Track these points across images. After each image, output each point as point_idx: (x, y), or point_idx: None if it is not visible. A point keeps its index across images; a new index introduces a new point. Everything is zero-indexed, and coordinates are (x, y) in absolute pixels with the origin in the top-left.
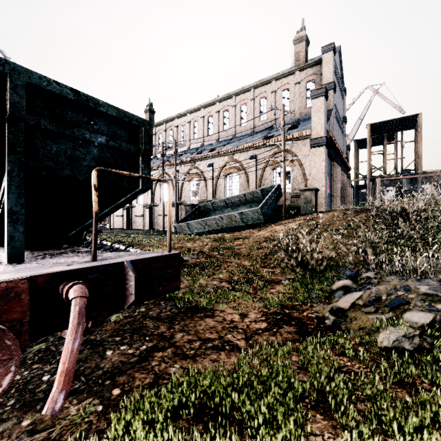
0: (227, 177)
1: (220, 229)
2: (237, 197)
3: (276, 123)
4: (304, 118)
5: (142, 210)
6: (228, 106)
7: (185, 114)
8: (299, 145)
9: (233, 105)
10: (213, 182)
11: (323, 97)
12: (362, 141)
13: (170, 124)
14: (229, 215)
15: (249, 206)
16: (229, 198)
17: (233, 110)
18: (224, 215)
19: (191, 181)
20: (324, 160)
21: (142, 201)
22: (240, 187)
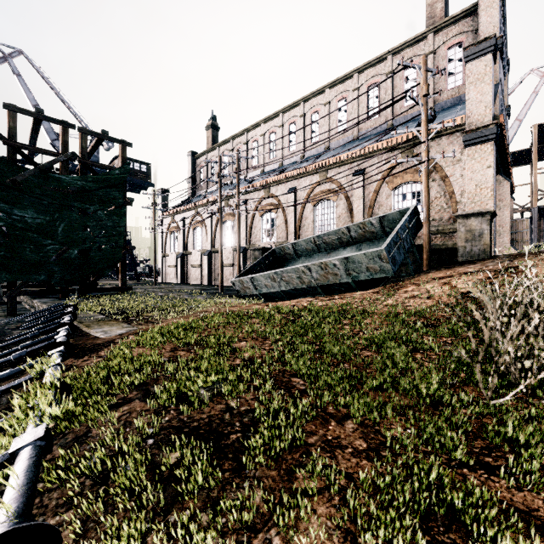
0: (317, 200)
1: (307, 289)
2: (335, 233)
3: (394, 121)
4: (443, 108)
5: (199, 258)
6: (318, 105)
7: (258, 125)
8: (441, 144)
9: (326, 103)
10: (295, 215)
11: (490, 55)
12: (520, 154)
13: (238, 141)
14: (323, 263)
15: (356, 248)
16: (322, 235)
17: (325, 110)
18: (313, 263)
19: (264, 216)
20: (491, 167)
21: (200, 246)
22: (337, 221)
